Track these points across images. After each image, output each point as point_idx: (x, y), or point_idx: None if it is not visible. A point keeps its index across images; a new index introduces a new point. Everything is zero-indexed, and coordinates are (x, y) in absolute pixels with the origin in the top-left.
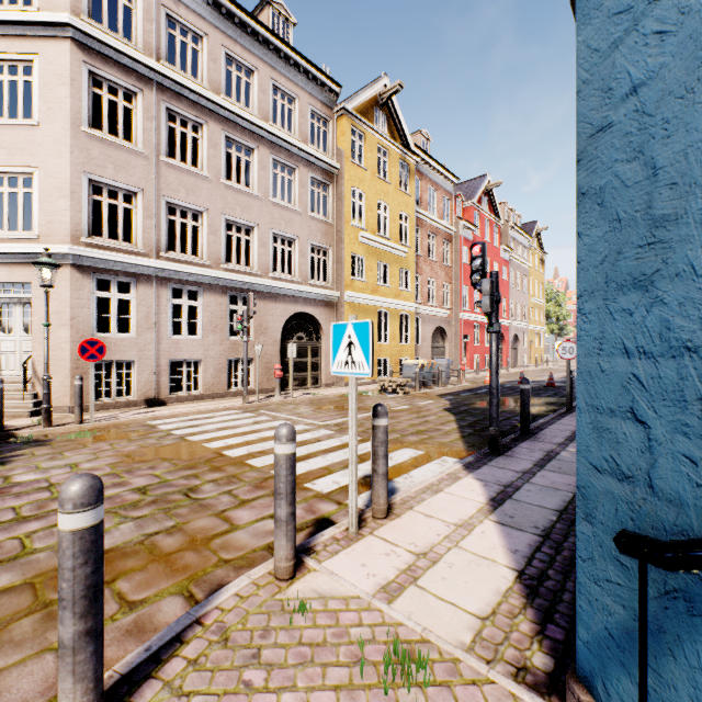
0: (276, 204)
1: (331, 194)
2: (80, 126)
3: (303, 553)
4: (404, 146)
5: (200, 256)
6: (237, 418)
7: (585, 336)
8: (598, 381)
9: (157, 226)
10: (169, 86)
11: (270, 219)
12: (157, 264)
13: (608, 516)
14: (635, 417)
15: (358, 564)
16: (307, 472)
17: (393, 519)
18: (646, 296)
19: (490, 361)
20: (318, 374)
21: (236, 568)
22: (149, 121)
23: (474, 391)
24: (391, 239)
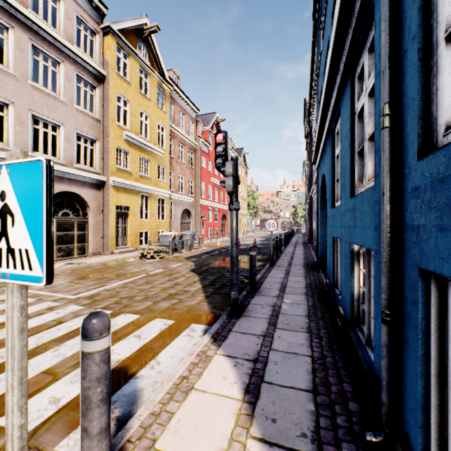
0: (38, 89)
1: (98, 95)
2: None
3: None
4: (161, 75)
5: None
6: None
7: None
8: None
9: None
10: None
11: (29, 101)
12: None
13: None
14: None
15: None
16: None
17: None
18: None
19: (232, 234)
20: (85, 245)
21: None
22: None
23: (210, 253)
24: (151, 142)
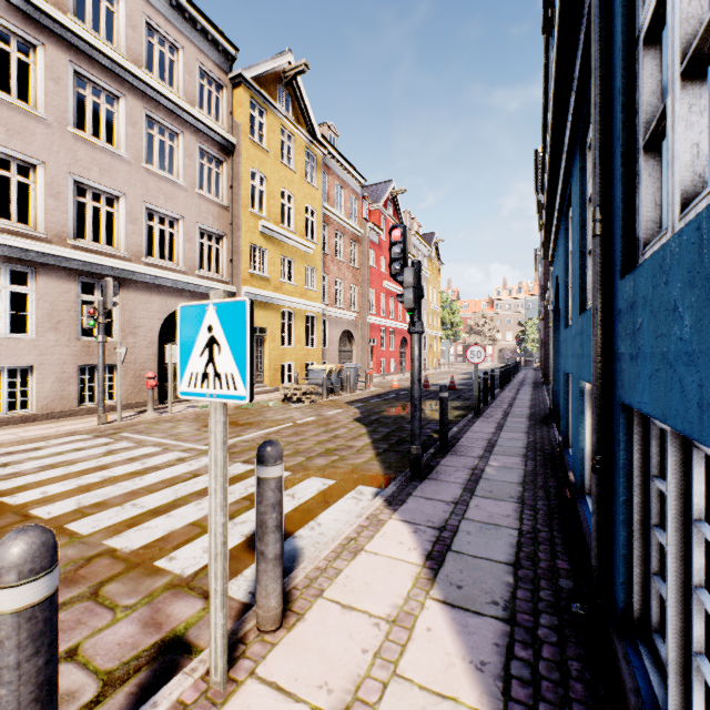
0: (153, 172)
1: (226, 173)
2: None
3: None
4: (310, 134)
5: (32, 224)
6: (81, 447)
7: None
8: None
9: None
10: None
11: (143, 190)
12: None
13: None
14: None
15: None
16: (166, 535)
17: (292, 626)
18: None
19: (413, 367)
20: None
21: None
22: None
23: (383, 396)
24: (296, 233)
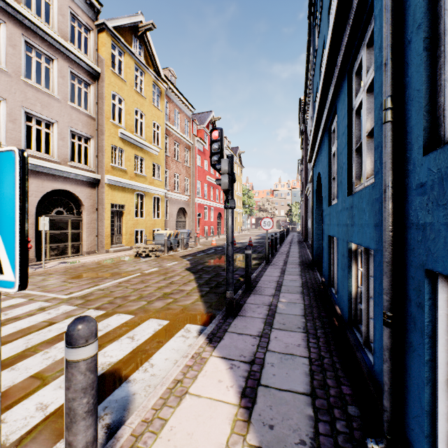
0: (30, 85)
1: (93, 92)
2: None
3: None
4: (156, 73)
5: None
6: None
7: None
8: None
9: None
10: None
11: (22, 98)
12: None
13: None
14: None
15: None
16: (3, 392)
17: None
18: None
19: (227, 233)
20: (79, 244)
21: None
22: None
23: (206, 251)
24: (146, 140)
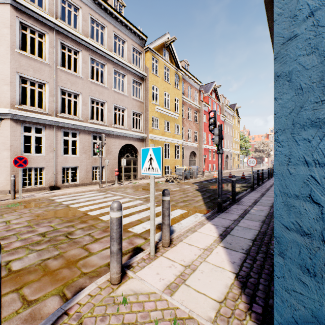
0: (116, 92)
1: (142, 88)
2: (15, 49)
3: (126, 268)
4: (176, 67)
5: (78, 116)
6: (96, 195)
7: (279, 154)
8: (287, 179)
9: (56, 100)
10: (62, 31)
11: (113, 99)
12: (55, 119)
13: (294, 254)
14: (312, 200)
15: (155, 273)
16: (130, 222)
17: (172, 247)
18: (320, 131)
19: (218, 167)
20: (136, 173)
21: (90, 277)
22: (52, 48)
23: (209, 181)
24: (170, 110)
